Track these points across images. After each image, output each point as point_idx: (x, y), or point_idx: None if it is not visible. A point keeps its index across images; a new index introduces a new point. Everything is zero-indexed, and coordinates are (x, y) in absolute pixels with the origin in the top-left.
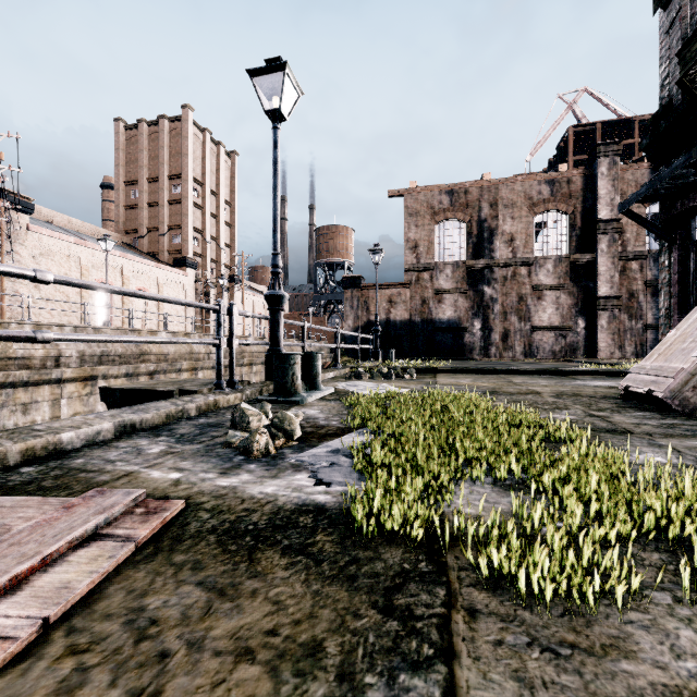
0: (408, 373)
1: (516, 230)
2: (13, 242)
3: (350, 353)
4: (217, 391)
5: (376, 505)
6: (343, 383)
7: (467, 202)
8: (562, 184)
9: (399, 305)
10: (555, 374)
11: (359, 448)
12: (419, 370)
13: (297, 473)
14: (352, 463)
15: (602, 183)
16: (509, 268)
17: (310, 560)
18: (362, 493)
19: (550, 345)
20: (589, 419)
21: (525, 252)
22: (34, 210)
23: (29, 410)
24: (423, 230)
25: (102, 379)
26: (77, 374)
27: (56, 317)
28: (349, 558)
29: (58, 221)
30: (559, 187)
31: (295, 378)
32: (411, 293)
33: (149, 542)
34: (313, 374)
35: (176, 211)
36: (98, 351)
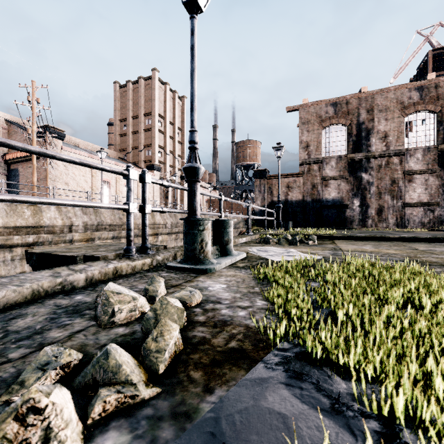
0: (310, 239)
1: (389, 128)
2: None
3: (258, 224)
4: (125, 257)
5: None
6: (254, 248)
7: (348, 110)
8: (430, 89)
9: (294, 189)
10: None
11: None
12: (317, 237)
13: None
14: None
15: None
16: (383, 158)
17: None
18: None
19: (419, 218)
20: None
21: (397, 145)
22: (68, 139)
23: None
24: (312, 134)
25: (98, 240)
26: (82, 236)
27: None
28: None
29: (81, 145)
30: (427, 92)
31: (204, 244)
32: (303, 180)
33: None
34: (225, 239)
35: (149, 136)
36: (95, 222)
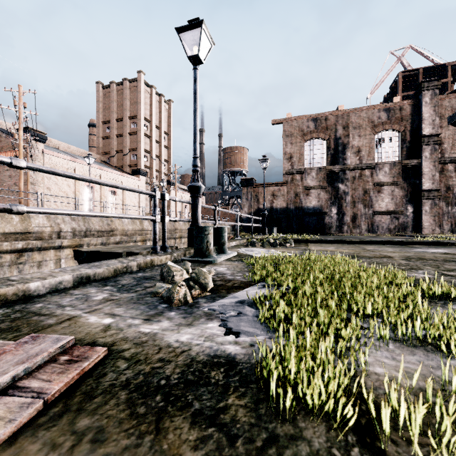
0: (288, 242)
1: (362, 144)
2: (34, 160)
3: (245, 230)
4: (153, 253)
5: (293, 371)
6: (243, 249)
7: (327, 126)
8: (396, 111)
9: (279, 197)
10: (396, 244)
11: (261, 299)
12: (295, 241)
13: (210, 321)
14: (256, 313)
15: (426, 109)
16: (356, 171)
17: (223, 435)
18: (272, 351)
19: (387, 224)
20: (445, 278)
21: (368, 159)
22: (47, 141)
23: (42, 265)
24: (295, 146)
25: (87, 246)
26: (71, 243)
27: (60, 207)
28: (265, 434)
29: (62, 147)
30: (393, 113)
31: (209, 244)
32: (287, 189)
33: (60, 398)
34: (221, 242)
35: (134, 139)
36: (84, 228)
